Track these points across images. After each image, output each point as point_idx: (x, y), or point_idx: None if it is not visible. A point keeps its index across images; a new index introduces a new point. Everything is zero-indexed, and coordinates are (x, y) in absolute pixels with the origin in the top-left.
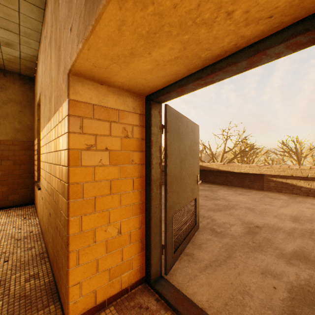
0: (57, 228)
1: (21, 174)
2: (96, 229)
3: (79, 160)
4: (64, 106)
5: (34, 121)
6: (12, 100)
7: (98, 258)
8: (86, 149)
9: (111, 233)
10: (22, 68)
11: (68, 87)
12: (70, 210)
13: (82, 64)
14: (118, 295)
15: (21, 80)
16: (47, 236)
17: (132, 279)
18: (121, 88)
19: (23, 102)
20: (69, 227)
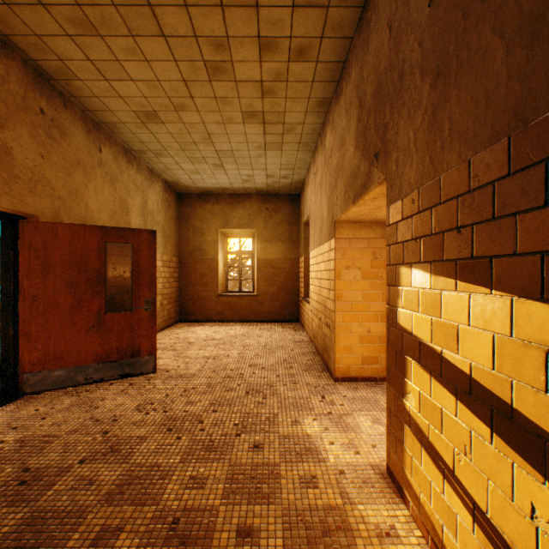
0: (326, 324)
1: (289, 291)
2: (351, 324)
3: (341, 276)
4: (332, 241)
5: (299, 238)
6: (283, 221)
7: (353, 345)
8: (345, 269)
9: (362, 330)
10: (291, 190)
11: (334, 231)
12: (335, 308)
13: (342, 219)
14: (368, 379)
15: (289, 200)
16: (316, 339)
17: (380, 373)
18: (370, 222)
19: (291, 220)
20: (335, 318)
